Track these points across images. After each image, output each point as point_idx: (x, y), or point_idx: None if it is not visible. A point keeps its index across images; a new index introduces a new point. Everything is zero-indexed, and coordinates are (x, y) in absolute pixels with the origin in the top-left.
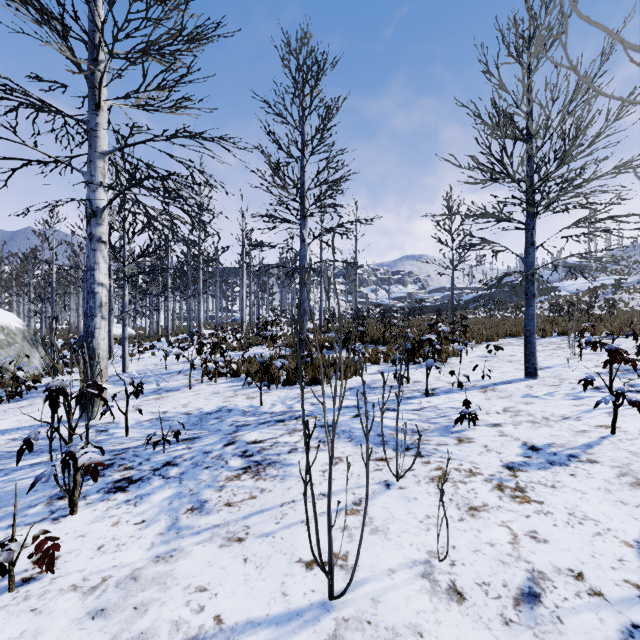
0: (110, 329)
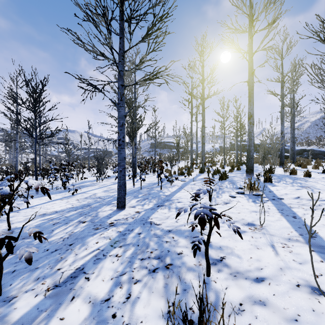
0: None
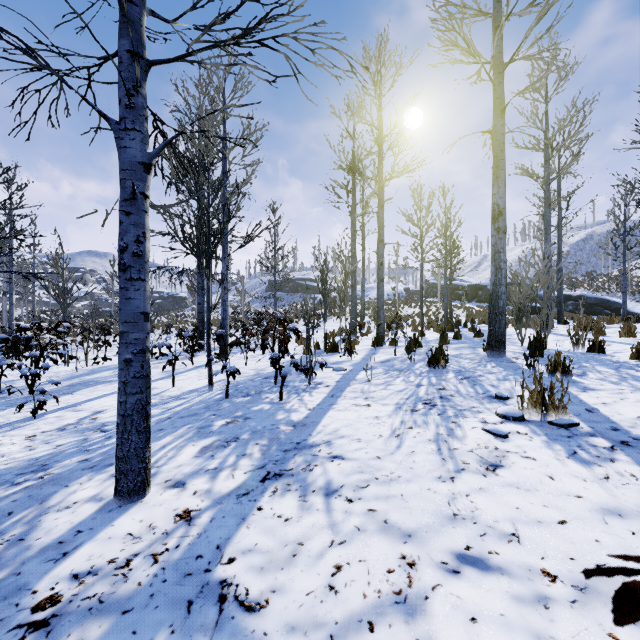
0: None
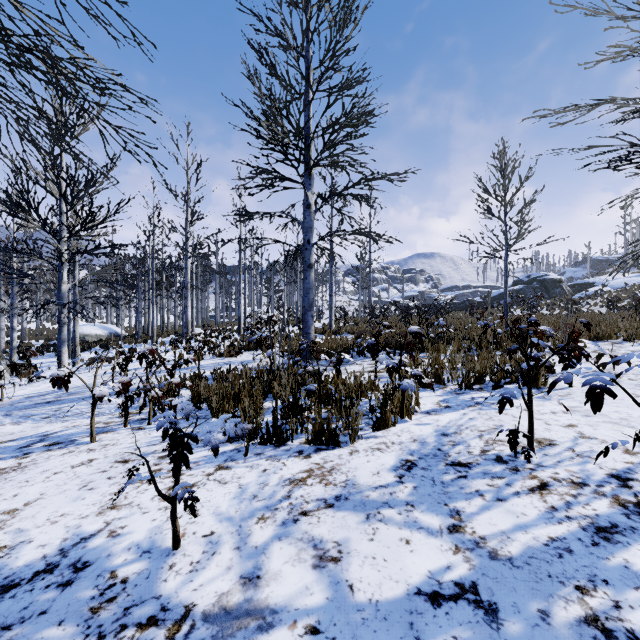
0: (74, 329)
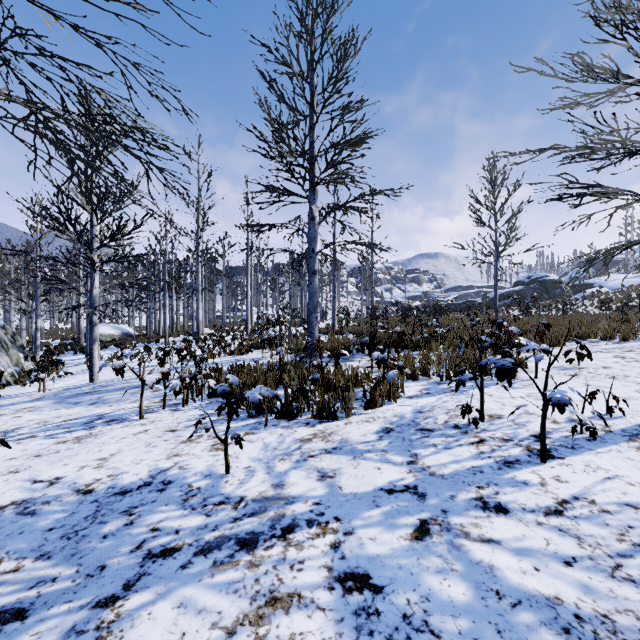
0: None
